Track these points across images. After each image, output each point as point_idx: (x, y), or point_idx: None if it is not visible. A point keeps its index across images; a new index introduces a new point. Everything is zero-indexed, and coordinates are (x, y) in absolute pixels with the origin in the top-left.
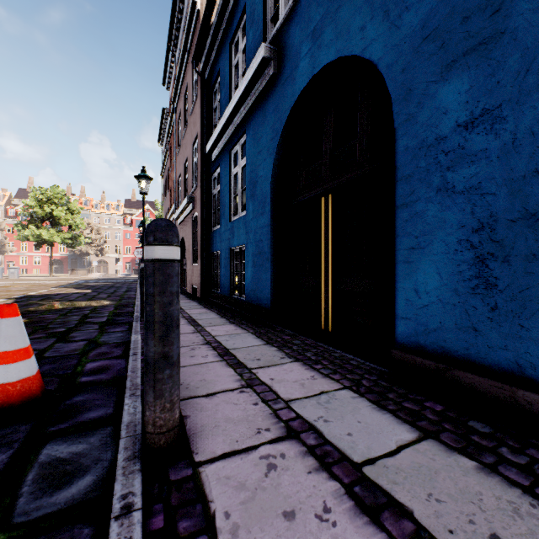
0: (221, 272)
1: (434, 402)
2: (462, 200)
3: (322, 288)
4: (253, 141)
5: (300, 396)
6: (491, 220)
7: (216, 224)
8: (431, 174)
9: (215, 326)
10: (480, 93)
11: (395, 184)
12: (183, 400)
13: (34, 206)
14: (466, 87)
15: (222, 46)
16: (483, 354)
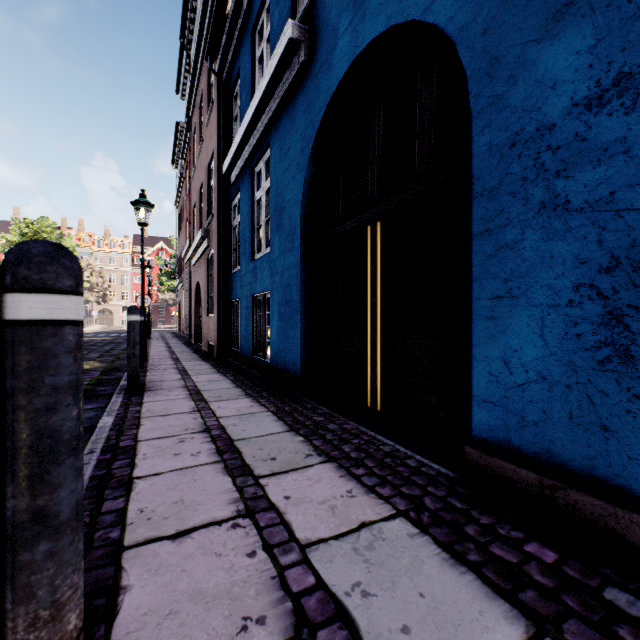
0: (241, 326)
1: (540, 543)
2: (582, 221)
3: (369, 350)
4: (279, 155)
5: (326, 534)
6: (634, 252)
7: (236, 264)
8: (530, 184)
9: (224, 401)
10: (614, 48)
11: (472, 201)
12: (132, 547)
13: (16, 242)
14: (590, 41)
15: (243, 36)
16: (620, 470)
